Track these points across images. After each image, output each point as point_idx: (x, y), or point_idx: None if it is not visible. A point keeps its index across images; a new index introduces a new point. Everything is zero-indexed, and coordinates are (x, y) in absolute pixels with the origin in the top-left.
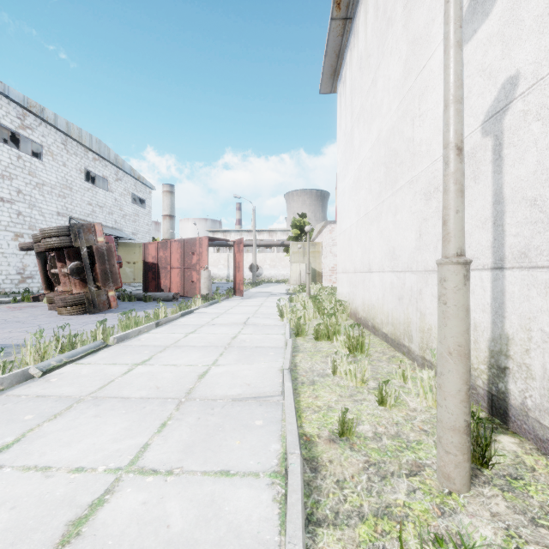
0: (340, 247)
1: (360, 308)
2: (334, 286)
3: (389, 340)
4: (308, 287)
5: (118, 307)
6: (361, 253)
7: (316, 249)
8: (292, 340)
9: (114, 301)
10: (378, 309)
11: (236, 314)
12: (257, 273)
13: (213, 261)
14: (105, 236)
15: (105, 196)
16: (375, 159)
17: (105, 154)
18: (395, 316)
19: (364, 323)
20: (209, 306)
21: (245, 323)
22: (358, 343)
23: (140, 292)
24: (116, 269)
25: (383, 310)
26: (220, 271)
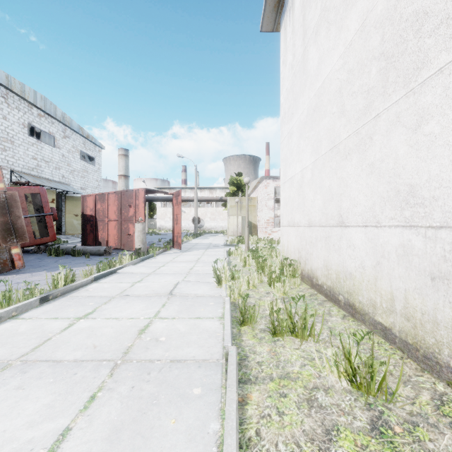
0: (286, 197)
1: (321, 272)
2: (270, 237)
3: (394, 341)
4: (247, 240)
5: (35, 265)
6: (322, 201)
7: (251, 203)
8: (235, 335)
9: (19, 260)
10: (363, 282)
11: (165, 275)
12: (199, 225)
13: (160, 214)
14: (35, 187)
15: (52, 151)
16: (354, 61)
17: (52, 112)
18: (419, 305)
19: (330, 295)
20: (140, 262)
21: (171, 293)
22: (369, 372)
23: (80, 244)
24: (22, 222)
25: (376, 287)
26: (166, 223)
